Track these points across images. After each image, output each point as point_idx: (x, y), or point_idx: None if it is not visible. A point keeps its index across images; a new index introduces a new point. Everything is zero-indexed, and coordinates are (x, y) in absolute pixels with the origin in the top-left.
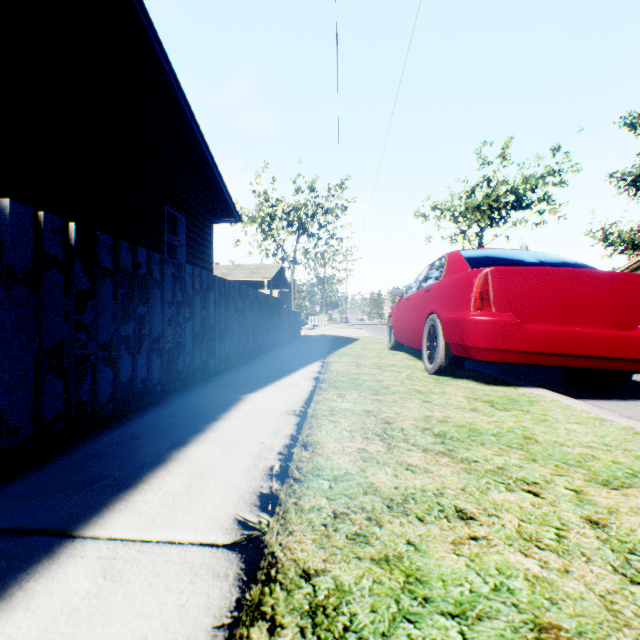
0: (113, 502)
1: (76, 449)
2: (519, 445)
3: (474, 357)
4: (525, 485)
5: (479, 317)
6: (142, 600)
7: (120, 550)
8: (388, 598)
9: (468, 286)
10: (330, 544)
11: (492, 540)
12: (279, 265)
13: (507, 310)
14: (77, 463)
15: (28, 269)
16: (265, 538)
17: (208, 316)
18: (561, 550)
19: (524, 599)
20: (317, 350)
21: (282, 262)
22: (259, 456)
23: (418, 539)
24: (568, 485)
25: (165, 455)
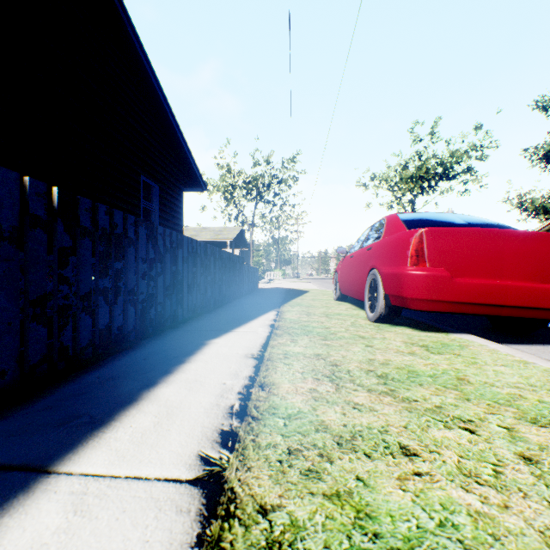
0: (87, 439)
1: (57, 389)
2: (453, 385)
3: (410, 307)
4: (461, 423)
5: (415, 272)
6: (108, 536)
7: (91, 485)
8: (340, 534)
9: (405, 244)
10: (285, 480)
11: (435, 476)
12: (240, 228)
13: (440, 265)
14: (57, 402)
15: (14, 228)
16: (225, 474)
17: (177, 271)
18: (499, 486)
19: (468, 535)
20: (272, 301)
21: (242, 225)
22: (221, 396)
23: (366, 475)
24: (500, 423)
25: (136, 395)
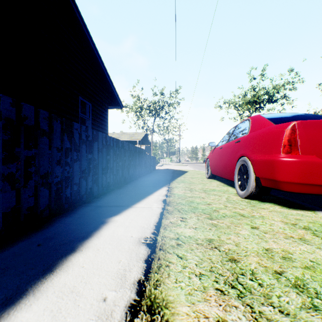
0: None
1: None
2: None
3: (283, 189)
4: None
5: (289, 158)
6: None
7: None
8: None
9: (277, 135)
10: None
11: None
12: (145, 132)
13: (311, 153)
14: None
15: None
16: None
17: (93, 158)
18: None
19: None
20: (164, 178)
21: (146, 131)
22: None
23: None
24: None
25: None
